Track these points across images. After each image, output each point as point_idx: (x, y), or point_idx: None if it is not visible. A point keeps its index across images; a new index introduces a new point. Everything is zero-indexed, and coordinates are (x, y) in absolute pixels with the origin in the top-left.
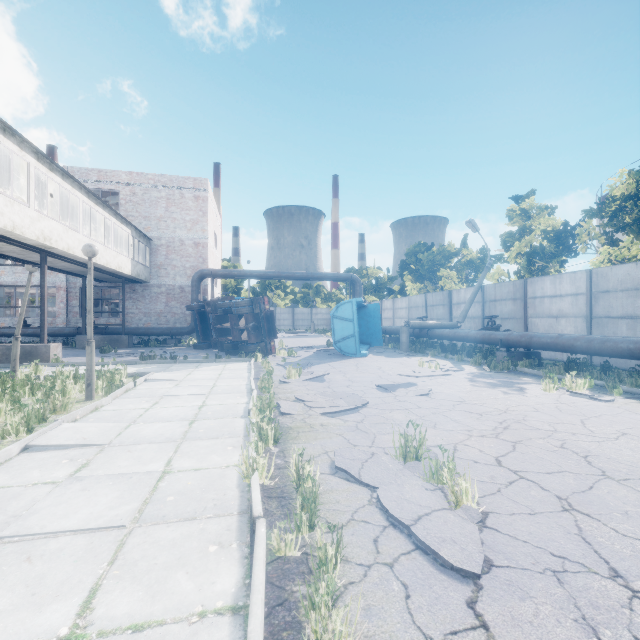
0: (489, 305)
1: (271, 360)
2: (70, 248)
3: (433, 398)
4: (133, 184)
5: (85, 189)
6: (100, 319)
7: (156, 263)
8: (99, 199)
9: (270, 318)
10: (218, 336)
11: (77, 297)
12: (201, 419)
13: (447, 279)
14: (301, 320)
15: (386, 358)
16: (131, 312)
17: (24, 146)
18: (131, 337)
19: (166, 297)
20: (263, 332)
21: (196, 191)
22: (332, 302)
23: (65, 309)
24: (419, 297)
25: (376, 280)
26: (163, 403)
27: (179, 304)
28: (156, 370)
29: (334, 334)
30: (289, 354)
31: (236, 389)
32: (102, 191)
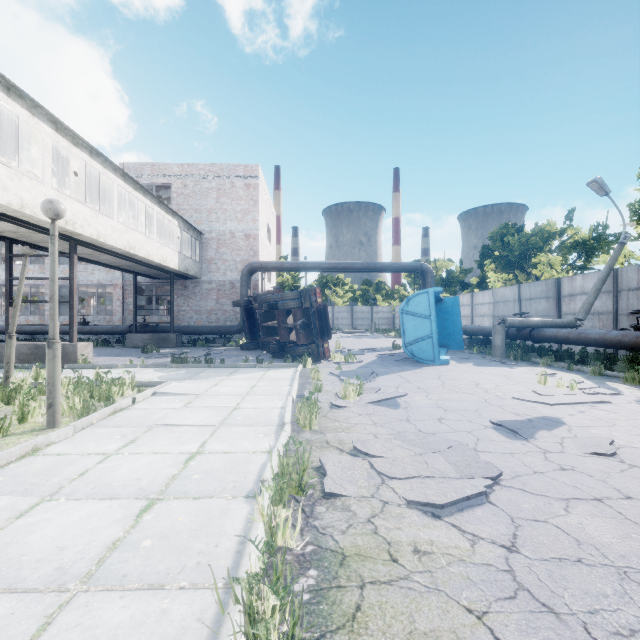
0: (627, 295)
1: (323, 366)
2: (101, 235)
3: (632, 464)
4: (184, 176)
5: (120, 171)
6: (153, 317)
7: (207, 258)
8: (138, 184)
9: (323, 314)
10: (265, 335)
11: (132, 295)
12: (170, 496)
13: (545, 266)
14: (360, 319)
15: (477, 367)
16: (182, 310)
17: (37, 112)
18: (179, 336)
19: (216, 294)
20: (314, 331)
21: (247, 179)
22: (394, 299)
23: (121, 307)
24: (509, 289)
25: (447, 273)
26: (141, 442)
27: (229, 301)
28: (181, 377)
29: (404, 334)
30: (346, 359)
31: (263, 416)
32: (156, 186)
